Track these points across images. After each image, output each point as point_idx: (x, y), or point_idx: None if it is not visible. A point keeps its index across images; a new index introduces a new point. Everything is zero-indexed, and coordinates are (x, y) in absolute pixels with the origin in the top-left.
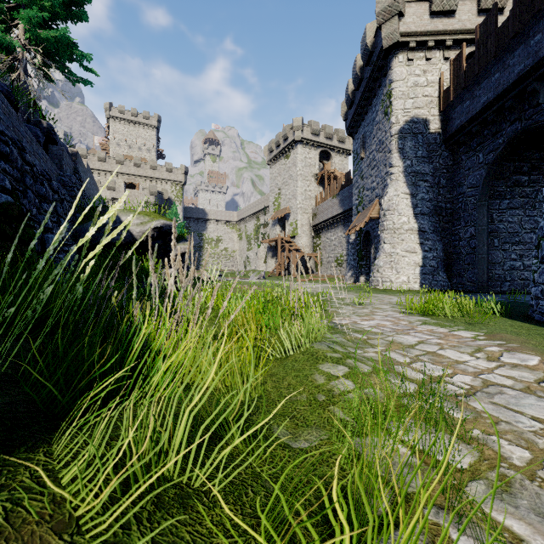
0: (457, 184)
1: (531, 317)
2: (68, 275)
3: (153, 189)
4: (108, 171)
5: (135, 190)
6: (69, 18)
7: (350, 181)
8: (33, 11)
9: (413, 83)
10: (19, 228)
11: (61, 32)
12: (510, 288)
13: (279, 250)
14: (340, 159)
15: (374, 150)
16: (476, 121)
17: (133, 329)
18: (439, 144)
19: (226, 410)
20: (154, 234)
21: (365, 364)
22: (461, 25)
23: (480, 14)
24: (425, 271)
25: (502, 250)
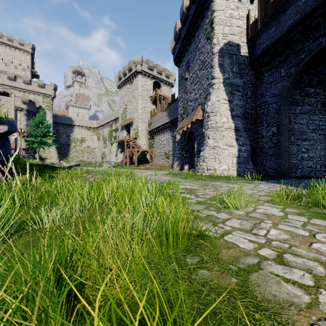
0: (260, 96)
1: None
2: None
3: (25, 97)
4: None
5: (8, 97)
6: None
7: (175, 100)
8: None
9: (229, 15)
10: None
11: None
12: (301, 174)
13: (125, 147)
14: (166, 88)
15: (197, 70)
16: (281, 42)
17: None
18: (247, 65)
19: None
20: None
21: None
22: None
23: None
24: (240, 161)
25: (296, 144)
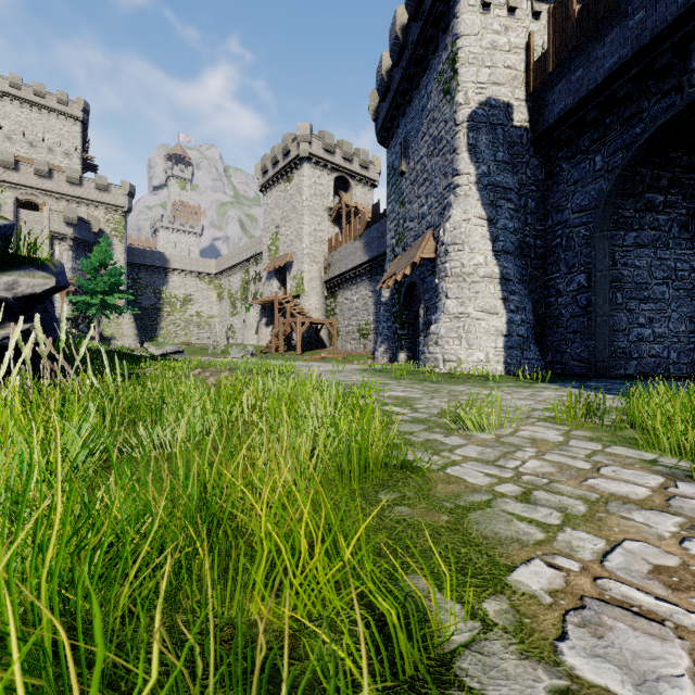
0: (554, 209)
1: None
2: None
3: (70, 213)
4: None
5: (36, 213)
6: None
7: (380, 216)
8: None
9: (490, 43)
10: None
11: None
12: (637, 370)
13: (276, 314)
14: (362, 191)
15: (424, 156)
16: (595, 101)
17: None
18: (527, 146)
19: None
20: None
21: None
22: None
23: None
24: (511, 344)
25: (627, 310)
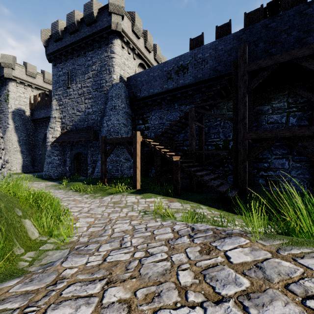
0: (36, 136)
1: (43, 177)
2: None
3: None
4: None
5: None
6: None
7: None
8: None
9: (19, 95)
10: None
11: None
12: None
13: None
14: None
15: None
16: (41, 120)
17: None
18: (30, 120)
19: None
20: None
21: None
22: (38, 83)
23: (44, 82)
24: (24, 165)
25: None
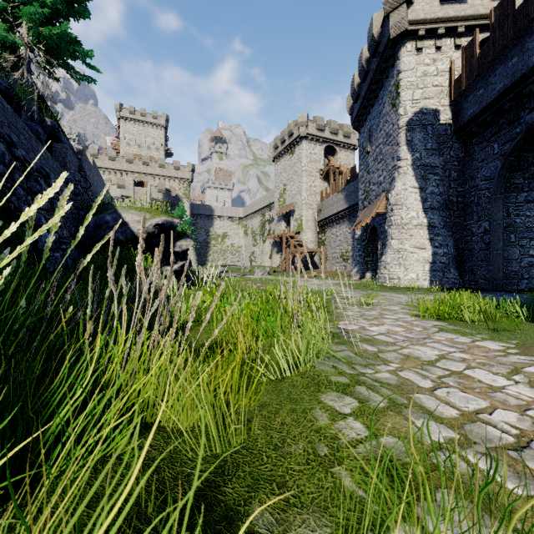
0: (470, 177)
1: None
2: (1, 287)
3: (161, 186)
4: (118, 169)
5: (144, 188)
6: (71, 15)
7: (356, 176)
8: (34, 8)
9: (422, 73)
10: (5, 226)
11: (62, 29)
12: (528, 286)
13: (284, 246)
14: (345, 154)
15: (381, 144)
16: (491, 110)
17: (65, 364)
18: (450, 136)
19: (192, 473)
20: (155, 231)
21: (378, 393)
22: (473, 11)
23: None
24: (435, 268)
25: (519, 246)
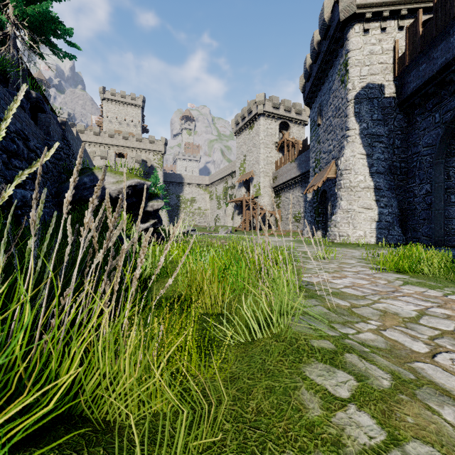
0: (412, 145)
1: None
2: None
3: (138, 157)
4: (101, 143)
5: (124, 159)
6: None
7: (307, 147)
8: None
9: (369, 52)
10: None
11: (44, 7)
12: None
13: (244, 208)
14: (297, 129)
15: (330, 117)
16: (433, 83)
17: None
18: (394, 108)
19: None
20: (128, 191)
21: (375, 364)
22: None
23: None
24: (381, 226)
25: None
